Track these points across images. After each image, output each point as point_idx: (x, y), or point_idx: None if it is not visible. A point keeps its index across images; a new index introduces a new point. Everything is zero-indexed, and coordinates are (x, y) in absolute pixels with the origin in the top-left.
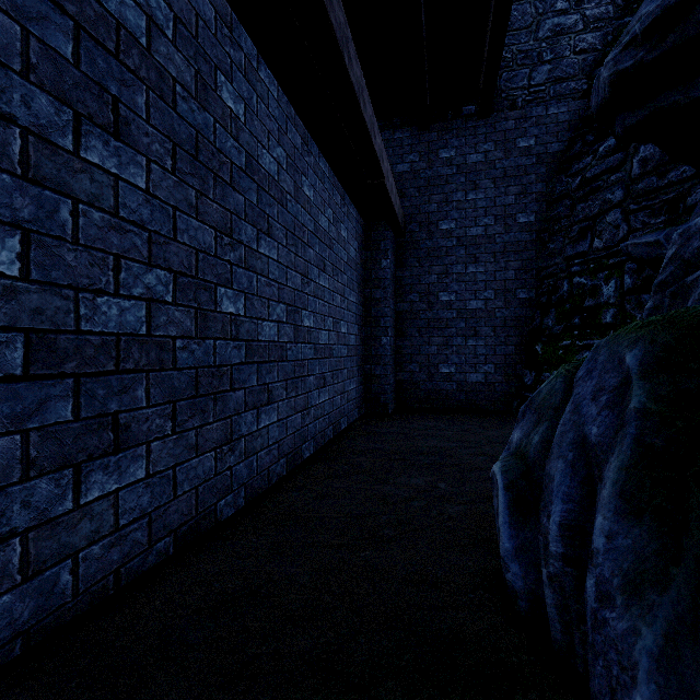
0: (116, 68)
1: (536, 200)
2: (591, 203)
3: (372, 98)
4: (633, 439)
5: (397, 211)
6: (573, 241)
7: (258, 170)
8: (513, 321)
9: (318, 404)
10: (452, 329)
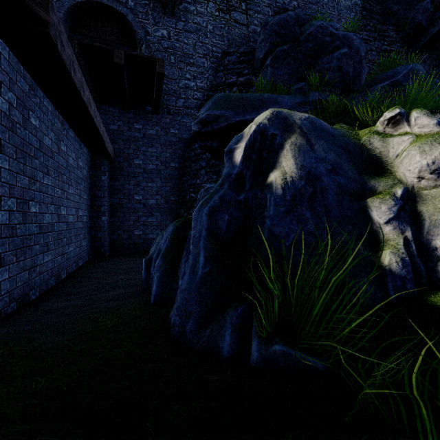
0: (1, 127)
1: (178, 157)
2: (197, 164)
3: (96, 88)
4: (166, 246)
5: (111, 153)
6: (191, 178)
7: (44, 146)
8: (169, 210)
9: (68, 252)
10: (141, 213)
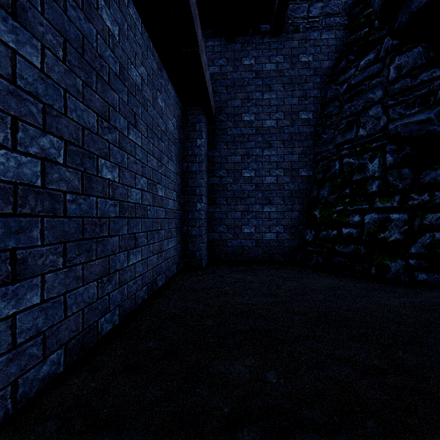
0: None
1: (313, 102)
2: (356, 103)
3: None
4: None
5: (210, 95)
6: (342, 131)
7: None
8: (297, 192)
9: (127, 266)
10: (252, 199)
